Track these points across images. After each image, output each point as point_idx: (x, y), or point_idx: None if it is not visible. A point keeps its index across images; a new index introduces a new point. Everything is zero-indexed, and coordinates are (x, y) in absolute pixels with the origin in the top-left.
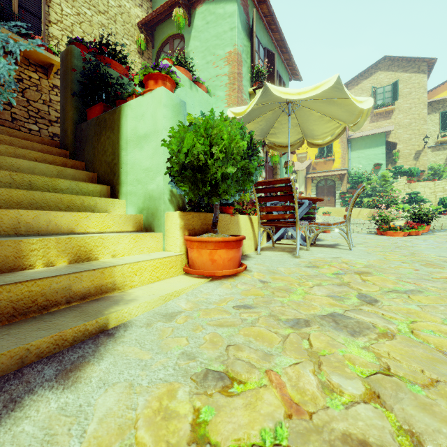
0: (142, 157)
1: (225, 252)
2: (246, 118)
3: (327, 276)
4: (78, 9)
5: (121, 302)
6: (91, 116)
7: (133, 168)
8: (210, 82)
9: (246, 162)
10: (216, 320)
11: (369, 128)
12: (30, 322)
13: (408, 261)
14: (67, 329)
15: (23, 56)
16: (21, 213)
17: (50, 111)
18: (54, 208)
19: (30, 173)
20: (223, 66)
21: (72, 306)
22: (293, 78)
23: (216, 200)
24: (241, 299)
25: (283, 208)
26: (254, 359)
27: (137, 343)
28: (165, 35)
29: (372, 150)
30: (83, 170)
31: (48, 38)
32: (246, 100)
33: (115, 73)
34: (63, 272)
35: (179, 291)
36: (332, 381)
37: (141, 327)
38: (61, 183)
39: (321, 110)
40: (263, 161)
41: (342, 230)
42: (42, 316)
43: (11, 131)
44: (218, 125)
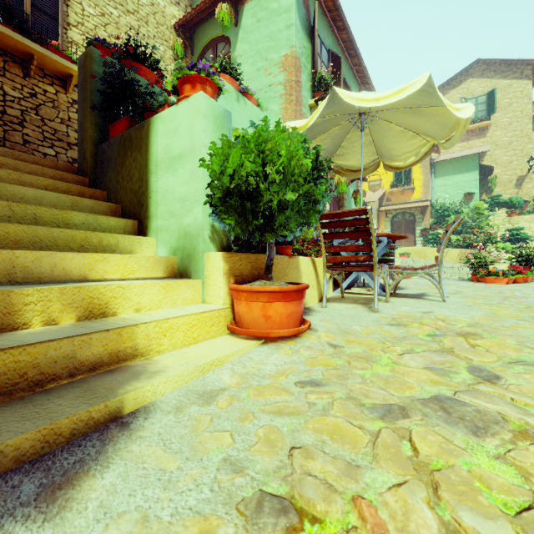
0: (176, 183)
1: (282, 306)
2: (307, 135)
3: (421, 339)
4: (102, 8)
5: (142, 375)
6: (115, 133)
7: (164, 197)
8: (262, 93)
9: (310, 186)
10: (272, 405)
11: (458, 148)
12: (14, 405)
13: (526, 318)
14: (62, 418)
15: (37, 65)
16: (16, 254)
17: (69, 132)
18: (64, 248)
19: (37, 204)
20: (278, 72)
21: (77, 381)
22: (364, 88)
23: (270, 236)
24: (305, 371)
25: (357, 248)
26: (332, 474)
27: (161, 440)
28: (207, 38)
29: (462, 176)
30: (104, 201)
31: (67, 43)
32: (306, 115)
33: (145, 82)
34: (65, 333)
35: (221, 359)
36: (461, 522)
37: (168, 413)
38: (75, 216)
39: (403, 122)
40: (327, 190)
41: (431, 276)
42: (34, 395)
43: (17, 154)
44: (274, 138)
